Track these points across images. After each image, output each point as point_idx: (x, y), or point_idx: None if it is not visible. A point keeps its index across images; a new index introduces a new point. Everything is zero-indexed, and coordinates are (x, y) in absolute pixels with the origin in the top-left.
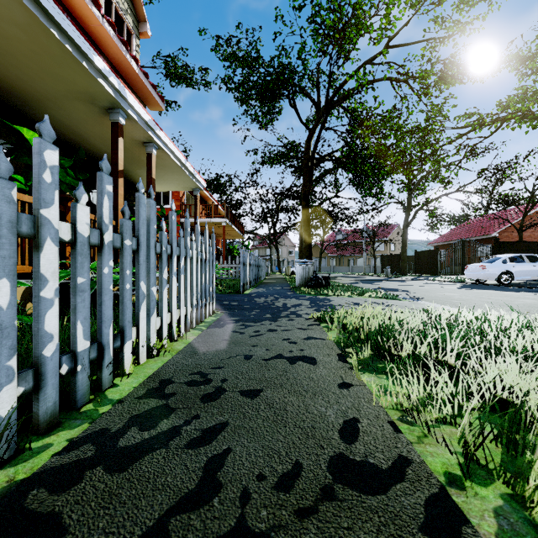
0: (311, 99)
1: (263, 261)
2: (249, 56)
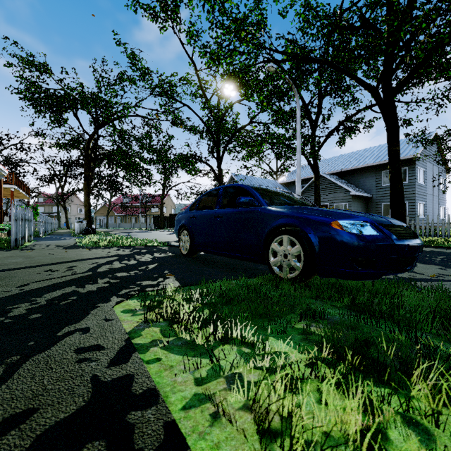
0: (91, 115)
1: (51, 219)
2: (38, 64)
